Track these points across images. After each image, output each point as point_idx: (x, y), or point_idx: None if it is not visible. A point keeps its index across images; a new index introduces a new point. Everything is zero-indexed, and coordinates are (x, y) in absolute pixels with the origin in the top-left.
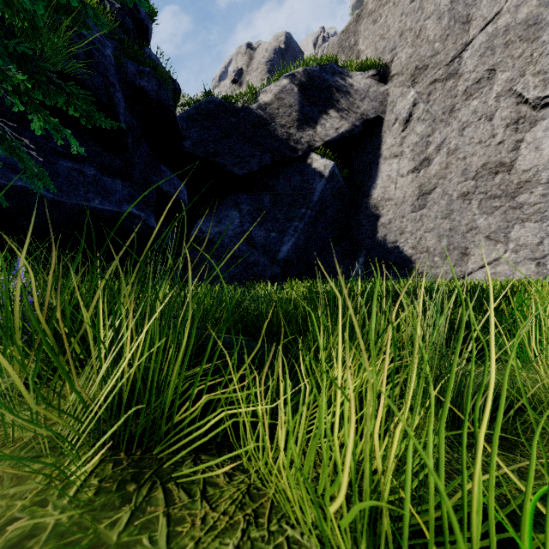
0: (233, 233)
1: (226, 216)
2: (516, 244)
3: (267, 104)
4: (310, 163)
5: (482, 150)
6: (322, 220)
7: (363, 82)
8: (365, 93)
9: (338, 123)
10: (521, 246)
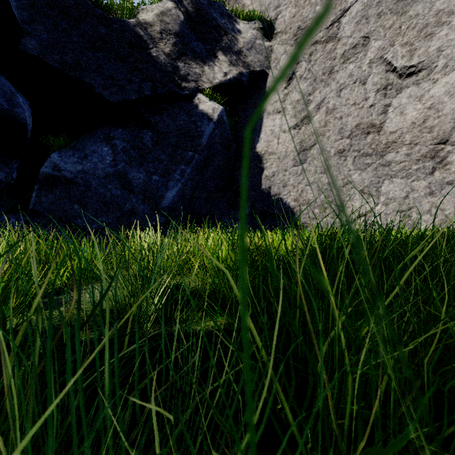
0: (103, 173)
1: (93, 152)
2: (387, 198)
3: (148, 23)
4: (197, 104)
5: (356, 111)
6: (210, 168)
7: (250, 32)
8: (252, 44)
9: (226, 68)
10: (390, 199)
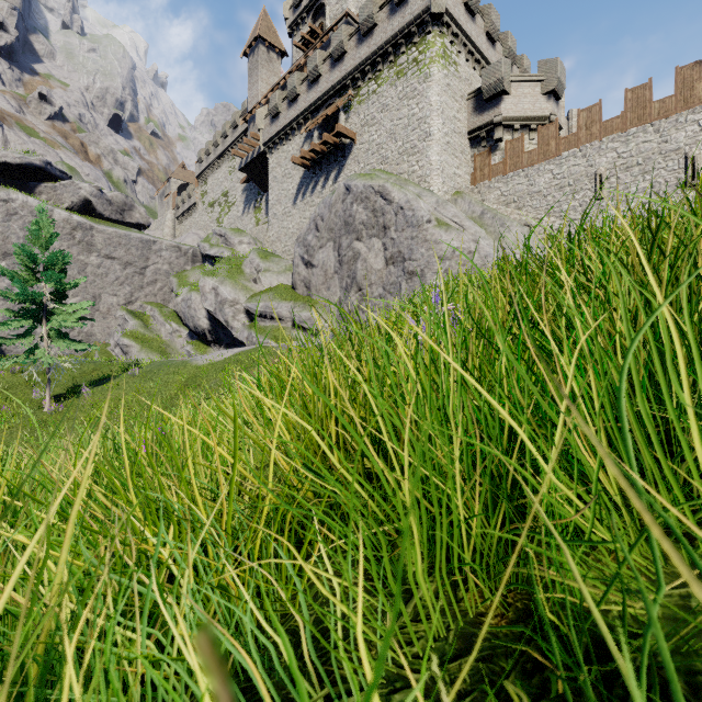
0: None
1: None
2: None
3: None
4: None
5: None
6: None
7: None
8: None
9: None
10: None
